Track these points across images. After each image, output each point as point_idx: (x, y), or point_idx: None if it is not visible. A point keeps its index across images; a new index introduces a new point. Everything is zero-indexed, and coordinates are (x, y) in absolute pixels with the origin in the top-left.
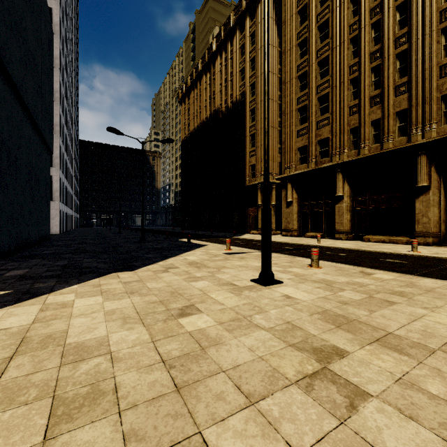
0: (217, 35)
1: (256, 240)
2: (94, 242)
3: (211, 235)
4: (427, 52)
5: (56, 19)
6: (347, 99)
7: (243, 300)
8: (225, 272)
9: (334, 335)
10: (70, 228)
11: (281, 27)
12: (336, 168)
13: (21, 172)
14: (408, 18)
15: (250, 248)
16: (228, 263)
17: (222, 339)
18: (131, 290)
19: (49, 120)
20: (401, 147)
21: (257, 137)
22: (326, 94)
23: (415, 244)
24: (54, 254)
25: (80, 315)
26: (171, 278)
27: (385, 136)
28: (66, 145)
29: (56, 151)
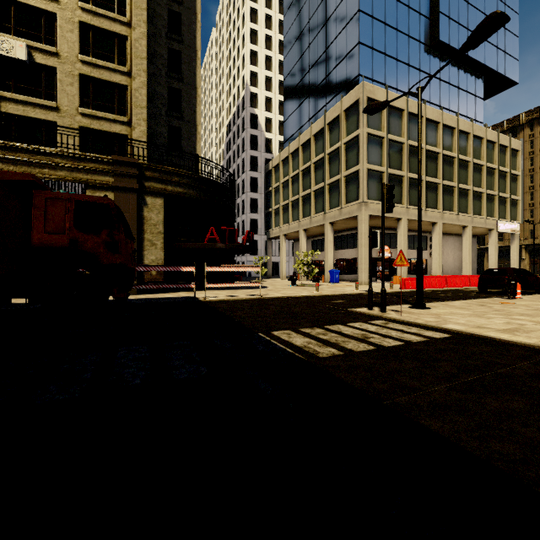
0: None
1: None
2: None
3: None
4: None
5: None
6: (527, 217)
7: None
8: None
9: None
10: None
11: None
12: (522, 246)
13: None
14: None
15: None
16: None
17: None
18: None
19: None
20: None
21: None
22: None
23: None
24: None
25: None
26: None
27: None
28: None
29: None
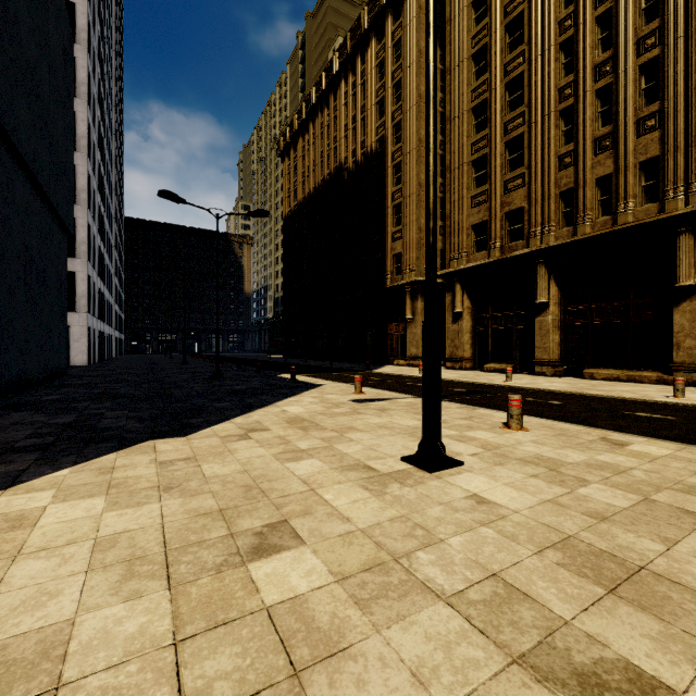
0: (340, 48)
1: (404, 376)
2: (137, 380)
3: (330, 366)
4: (695, 60)
5: (82, 20)
6: (555, 143)
7: (389, 509)
8: (352, 438)
9: (615, 622)
10: (107, 356)
11: (444, 31)
12: (537, 258)
13: (8, 263)
14: (661, 4)
15: (395, 391)
16: (357, 420)
17: (345, 634)
18: (169, 482)
19: (64, 179)
20: (650, 220)
21: (405, 210)
22: (519, 136)
23: (681, 385)
24: (61, 402)
25: (39, 550)
26: (252, 452)
27: (621, 203)
28: (99, 224)
29: (83, 233)
